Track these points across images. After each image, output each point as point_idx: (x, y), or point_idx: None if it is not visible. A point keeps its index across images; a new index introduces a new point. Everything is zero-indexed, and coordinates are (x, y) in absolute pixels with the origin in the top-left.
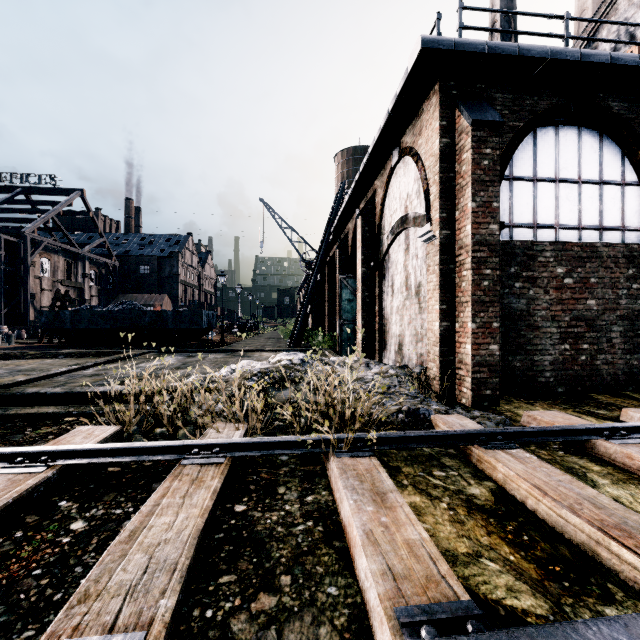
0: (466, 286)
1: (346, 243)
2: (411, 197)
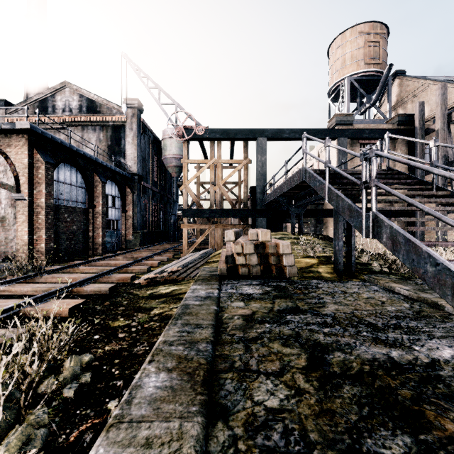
0: (42, 222)
1: None
2: None
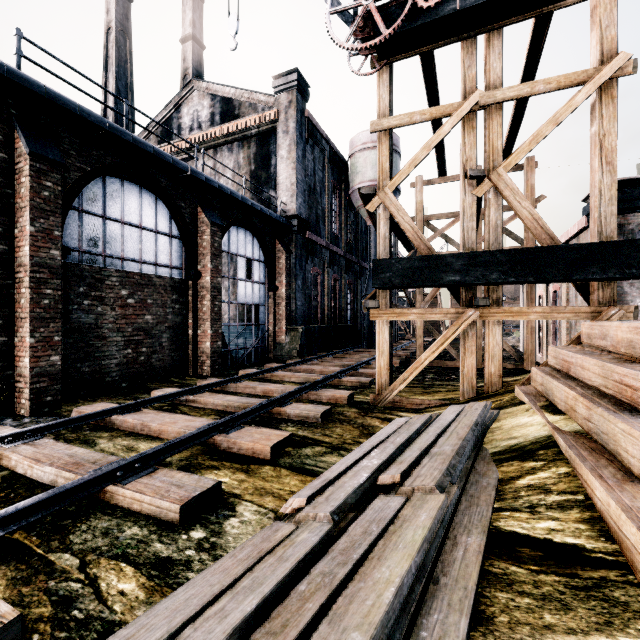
0: (25, 303)
1: None
2: None
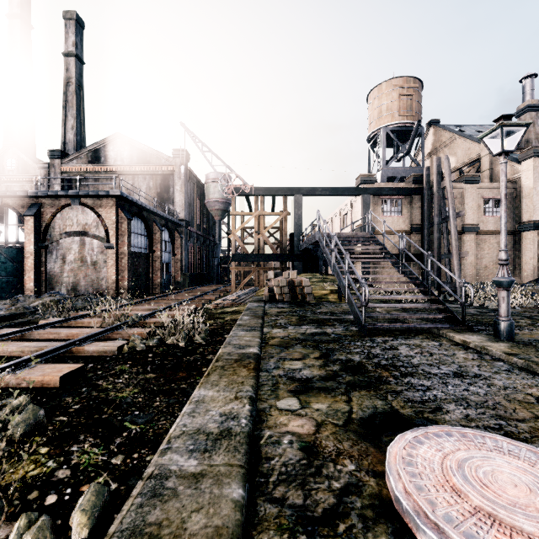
0: (125, 265)
1: None
2: (91, 226)
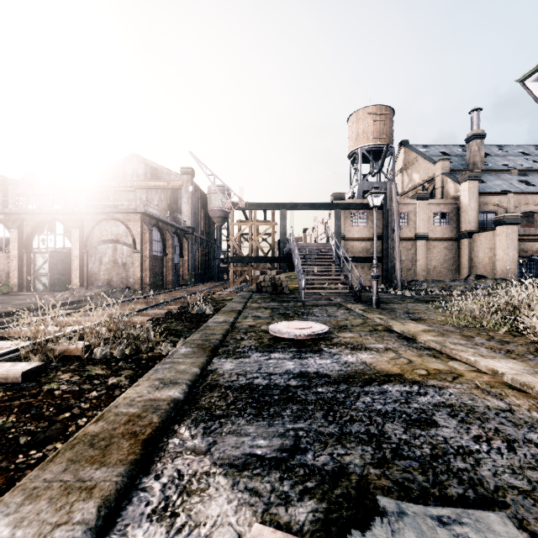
0: (147, 266)
1: (22, 226)
2: (122, 236)
